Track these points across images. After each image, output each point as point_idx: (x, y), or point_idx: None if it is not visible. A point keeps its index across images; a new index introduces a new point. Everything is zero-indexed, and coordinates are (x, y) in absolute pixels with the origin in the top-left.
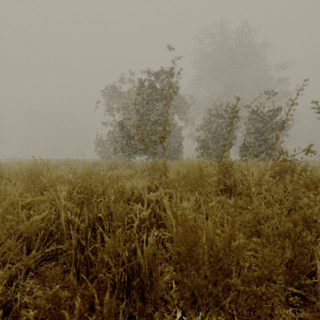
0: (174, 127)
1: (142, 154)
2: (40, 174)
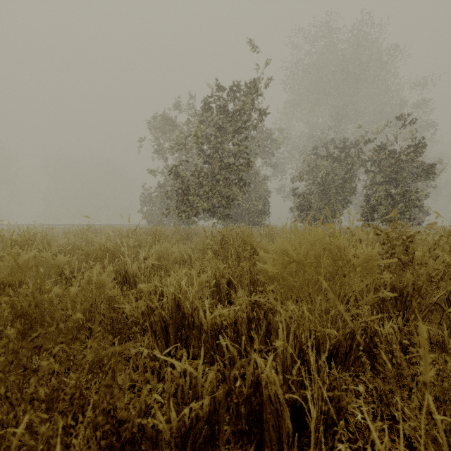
0: (256, 176)
1: (208, 217)
2: None
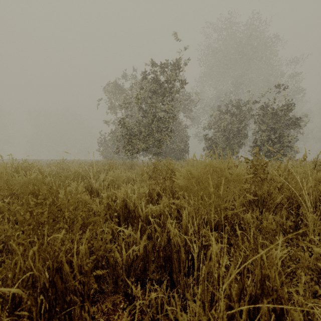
0: (179, 126)
1: (146, 154)
2: (0, 178)
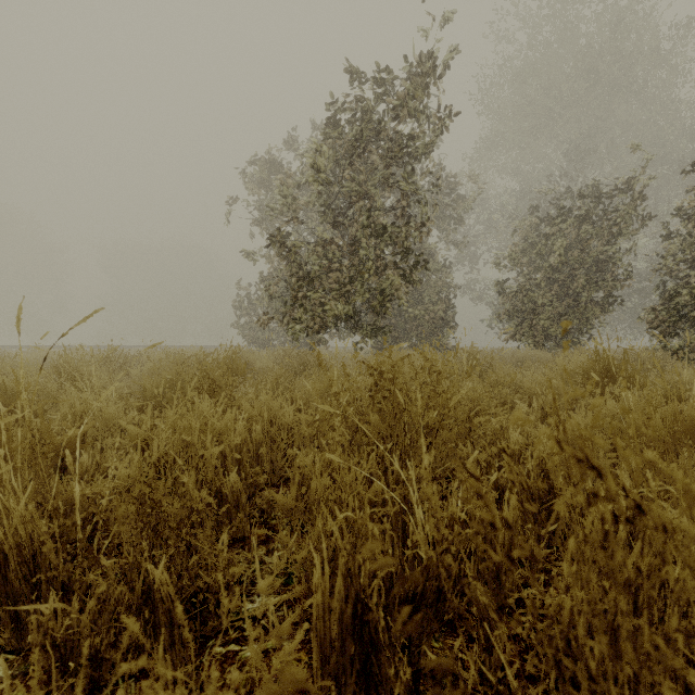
0: (432, 260)
1: (347, 334)
2: None
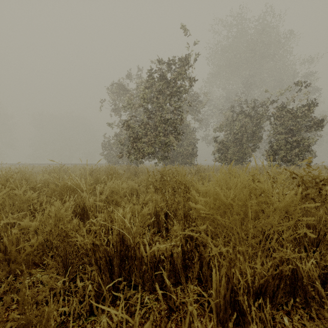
0: (187, 128)
1: (152, 158)
2: None
